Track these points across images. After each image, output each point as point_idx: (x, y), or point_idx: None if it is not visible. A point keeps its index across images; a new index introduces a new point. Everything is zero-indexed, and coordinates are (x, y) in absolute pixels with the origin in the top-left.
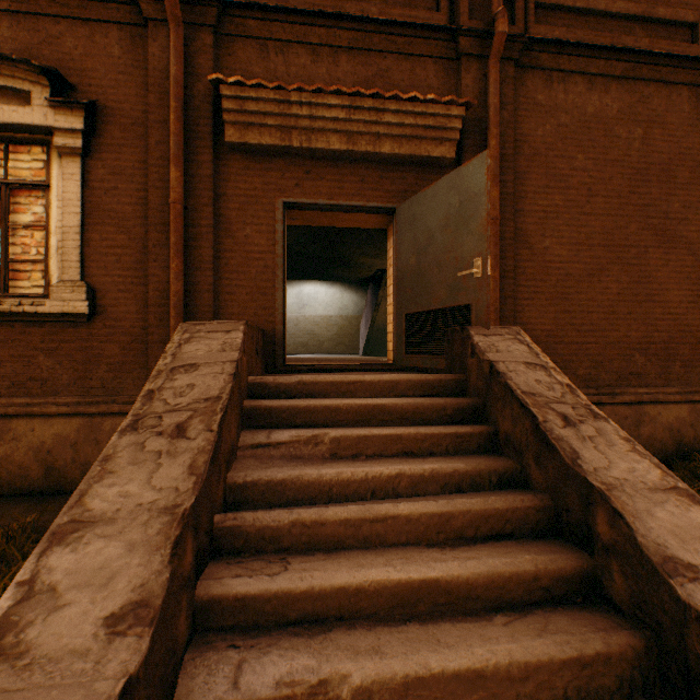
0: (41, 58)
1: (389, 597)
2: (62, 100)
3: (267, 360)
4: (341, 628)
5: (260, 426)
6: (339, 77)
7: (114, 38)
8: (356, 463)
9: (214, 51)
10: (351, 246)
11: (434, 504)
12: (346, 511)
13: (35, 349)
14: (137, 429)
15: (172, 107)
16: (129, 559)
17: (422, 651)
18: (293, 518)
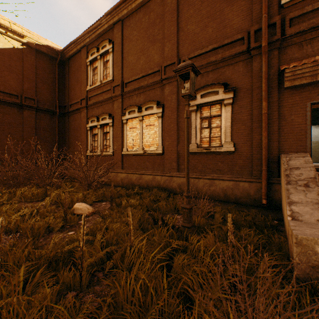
0: (219, 80)
1: None
2: (227, 90)
3: None
4: None
5: None
6: None
7: (240, 66)
8: None
9: (277, 56)
10: None
11: None
12: None
13: (217, 161)
14: (290, 184)
15: (263, 82)
16: (313, 211)
17: None
18: None
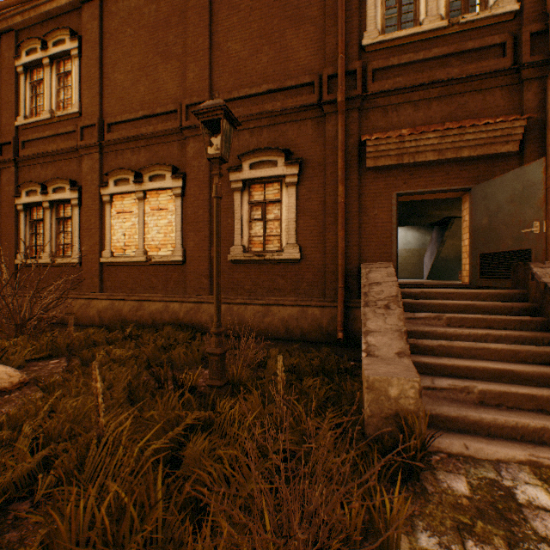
0: (278, 143)
1: (488, 373)
2: (290, 162)
3: None
4: (467, 379)
5: (405, 311)
6: (431, 115)
7: (309, 126)
8: (461, 328)
9: (358, 120)
10: (428, 206)
11: (508, 346)
12: (462, 343)
13: (276, 275)
14: (368, 306)
15: (339, 156)
16: (392, 341)
17: (506, 386)
18: (438, 344)
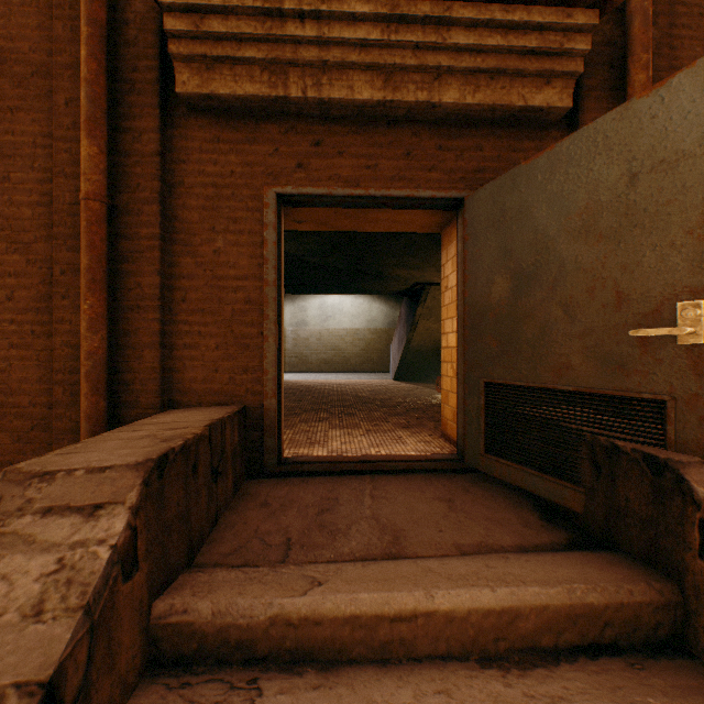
0: None
1: None
2: None
3: (250, 455)
4: None
5: None
6: None
7: None
8: None
9: None
10: (384, 256)
11: None
12: None
13: None
14: None
15: (83, 35)
16: None
17: None
18: None
